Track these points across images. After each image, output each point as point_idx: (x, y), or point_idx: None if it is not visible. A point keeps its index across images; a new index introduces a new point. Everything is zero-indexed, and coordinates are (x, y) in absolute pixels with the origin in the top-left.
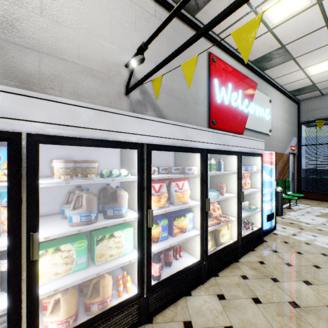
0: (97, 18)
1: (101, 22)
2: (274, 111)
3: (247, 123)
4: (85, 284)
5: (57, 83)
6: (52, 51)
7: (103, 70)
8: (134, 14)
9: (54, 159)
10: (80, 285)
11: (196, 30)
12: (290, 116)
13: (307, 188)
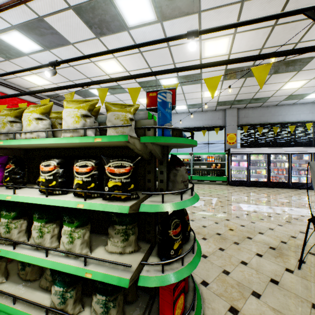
0: None
1: None
2: None
3: None
4: None
5: None
6: None
7: None
8: None
9: None
10: None
11: None
12: None
13: None
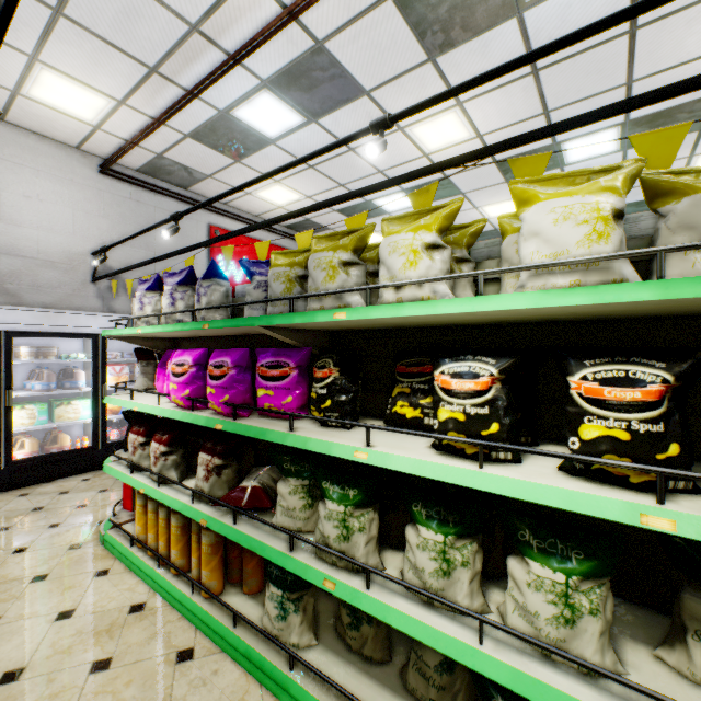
0: (59, 213)
1: (64, 216)
2: None
3: None
4: (46, 444)
5: (16, 278)
6: (11, 251)
7: (66, 262)
8: (103, 202)
9: (16, 345)
10: (41, 445)
11: (189, 204)
12: None
13: None
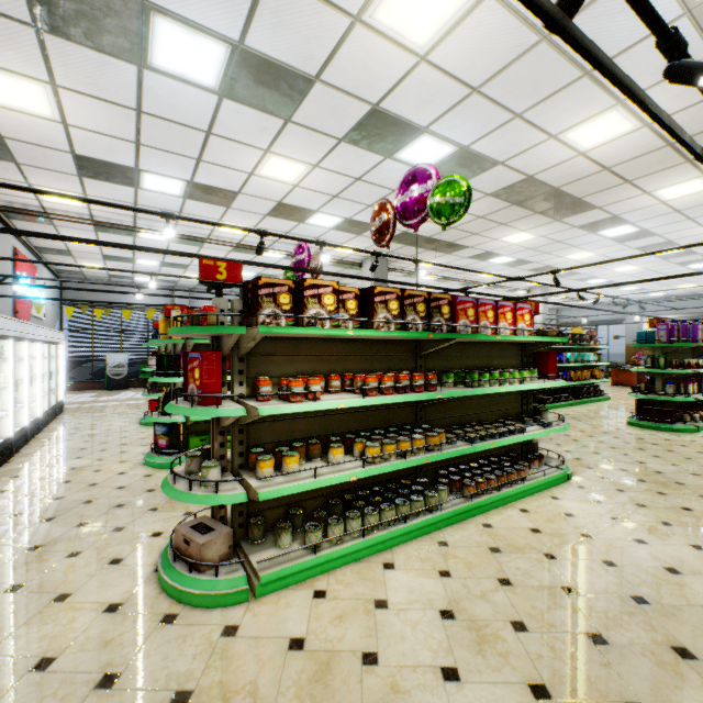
0: None
1: None
2: (47, 293)
3: (33, 309)
4: None
5: None
6: None
7: None
8: None
9: None
10: None
11: None
12: (56, 296)
13: (70, 379)
